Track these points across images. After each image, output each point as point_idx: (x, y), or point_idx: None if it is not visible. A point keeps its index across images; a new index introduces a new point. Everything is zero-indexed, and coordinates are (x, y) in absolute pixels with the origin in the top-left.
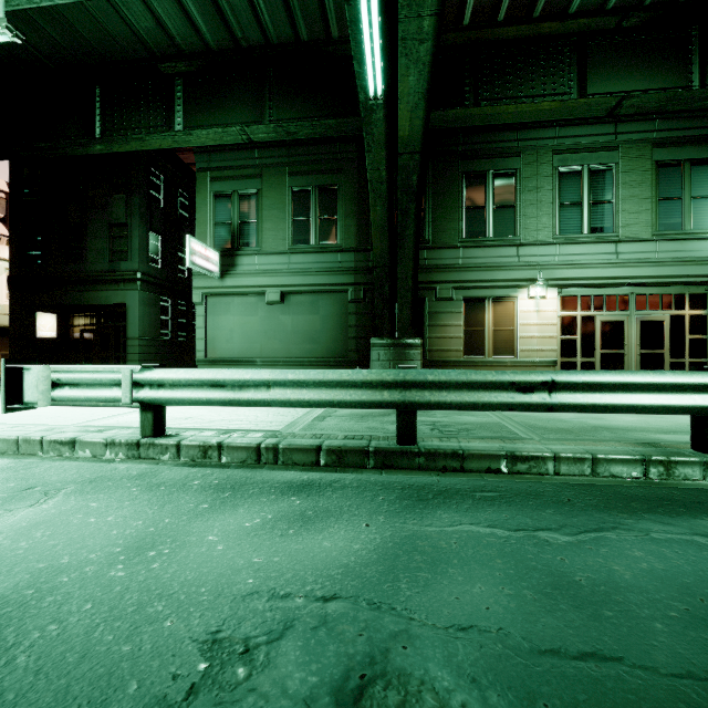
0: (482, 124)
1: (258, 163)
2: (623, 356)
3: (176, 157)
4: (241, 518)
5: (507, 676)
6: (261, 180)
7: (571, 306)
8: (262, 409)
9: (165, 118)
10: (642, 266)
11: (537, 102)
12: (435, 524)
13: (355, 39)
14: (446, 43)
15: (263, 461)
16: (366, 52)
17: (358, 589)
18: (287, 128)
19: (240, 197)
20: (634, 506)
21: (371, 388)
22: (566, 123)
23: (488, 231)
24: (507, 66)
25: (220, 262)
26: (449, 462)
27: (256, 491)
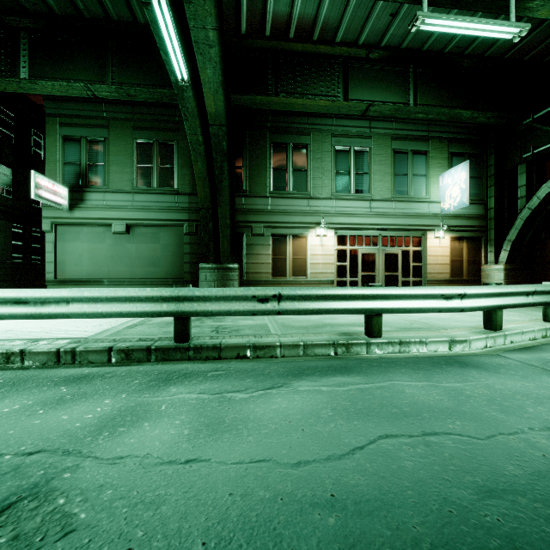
0: (282, 109)
1: (105, 115)
2: (375, 277)
3: (29, 100)
4: (3, 406)
5: (126, 480)
6: (108, 130)
7: (343, 243)
8: (87, 321)
9: (10, 65)
10: (385, 217)
11: (316, 99)
12: (161, 396)
13: (158, 35)
14: (255, 46)
15: (62, 362)
16: (168, 46)
17: (64, 443)
18: (127, 91)
19: (89, 142)
20: (305, 372)
21: (153, 302)
22: (340, 116)
23: (289, 187)
24: (297, 71)
25: (69, 196)
26: (211, 353)
27: (32, 385)
